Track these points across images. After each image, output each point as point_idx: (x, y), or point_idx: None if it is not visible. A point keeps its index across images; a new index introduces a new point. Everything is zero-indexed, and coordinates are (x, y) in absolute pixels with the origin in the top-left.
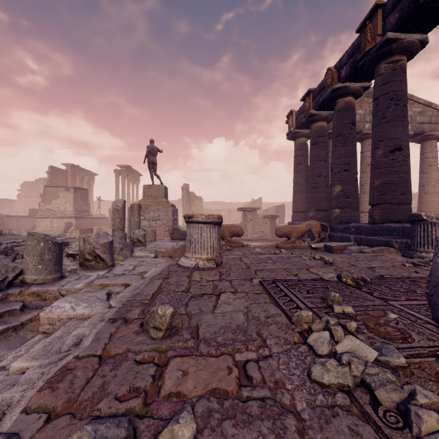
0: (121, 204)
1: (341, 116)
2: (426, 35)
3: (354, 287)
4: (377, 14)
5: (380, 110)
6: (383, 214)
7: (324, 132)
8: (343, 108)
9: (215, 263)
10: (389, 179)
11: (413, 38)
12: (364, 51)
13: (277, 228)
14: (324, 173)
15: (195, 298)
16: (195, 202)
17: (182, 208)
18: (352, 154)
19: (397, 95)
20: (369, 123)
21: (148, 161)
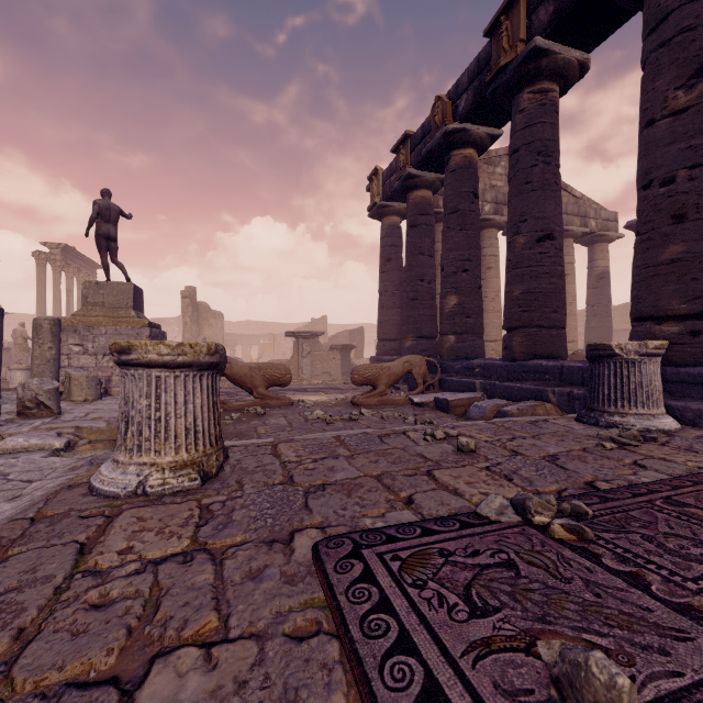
0: None
1: (458, 179)
2: (588, 55)
3: (576, 548)
4: (519, 4)
5: (522, 169)
6: (526, 344)
7: (429, 207)
8: (461, 166)
9: (198, 473)
10: (537, 286)
11: (571, 54)
12: (498, 66)
13: (354, 369)
14: (429, 276)
15: None
16: (208, 320)
17: (183, 331)
18: (475, 245)
19: (547, 147)
20: (490, 204)
21: (97, 233)
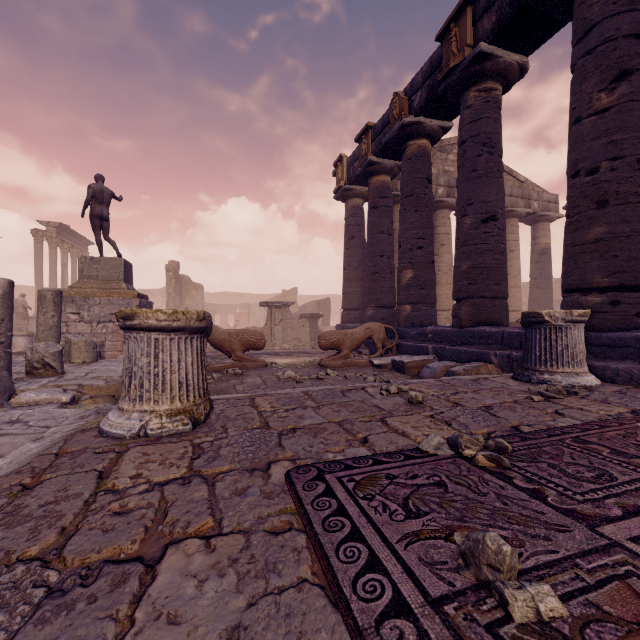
0: (1, 287)
1: (414, 166)
2: (526, 58)
3: (494, 473)
4: (466, 13)
5: (468, 158)
6: (473, 313)
7: (388, 190)
8: (416, 154)
9: (189, 419)
10: (482, 261)
11: (511, 58)
12: (448, 67)
13: (321, 335)
14: (388, 252)
15: (62, 596)
16: (190, 291)
17: (167, 301)
18: (428, 225)
19: (491, 139)
20: (443, 188)
21: (91, 213)
